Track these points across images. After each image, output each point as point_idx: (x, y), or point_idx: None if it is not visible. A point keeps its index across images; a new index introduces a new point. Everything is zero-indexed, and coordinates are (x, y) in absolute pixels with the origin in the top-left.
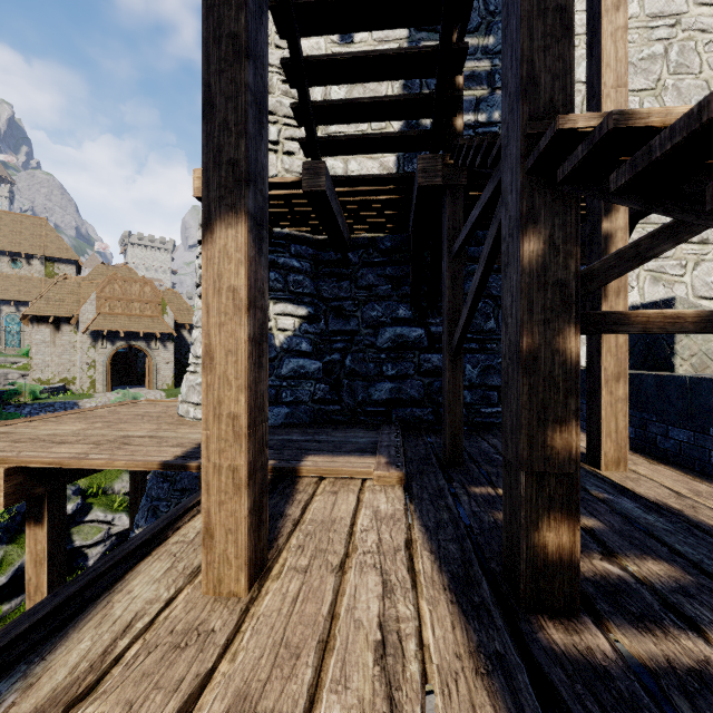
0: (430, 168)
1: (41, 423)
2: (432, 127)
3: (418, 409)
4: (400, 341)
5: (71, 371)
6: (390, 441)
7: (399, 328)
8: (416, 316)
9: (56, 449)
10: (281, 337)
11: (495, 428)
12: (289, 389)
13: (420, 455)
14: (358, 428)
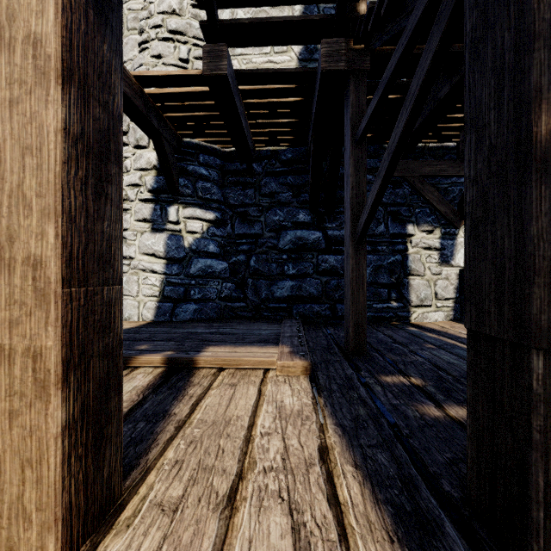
0: (334, 52)
1: None
2: (336, 8)
3: (316, 305)
4: (300, 243)
5: None
6: (292, 332)
7: (299, 231)
8: (314, 221)
9: None
10: (189, 238)
11: (385, 321)
12: (197, 287)
13: (322, 345)
14: (261, 322)
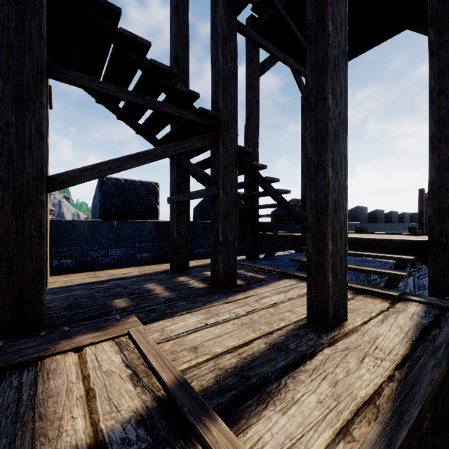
0: None
1: None
2: None
3: None
4: None
5: None
6: None
7: None
8: None
9: None
10: None
11: None
12: None
13: None
14: None
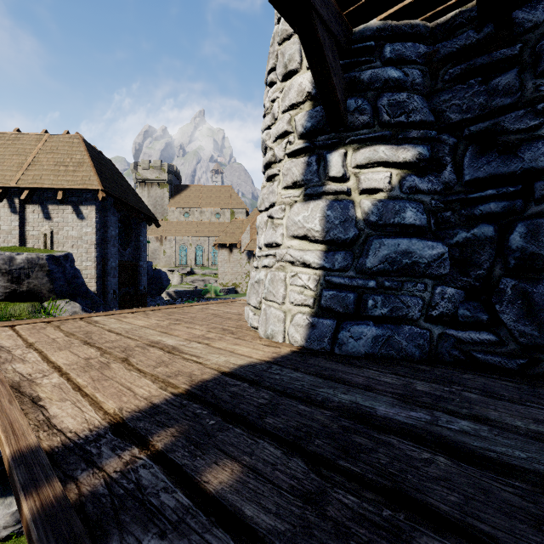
0: None
1: (136, 315)
2: None
3: None
4: None
5: (238, 278)
6: None
7: None
8: None
9: (61, 353)
10: (365, 202)
11: None
12: (379, 293)
13: None
14: None
